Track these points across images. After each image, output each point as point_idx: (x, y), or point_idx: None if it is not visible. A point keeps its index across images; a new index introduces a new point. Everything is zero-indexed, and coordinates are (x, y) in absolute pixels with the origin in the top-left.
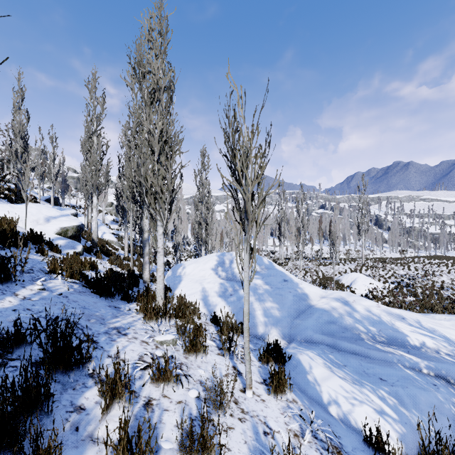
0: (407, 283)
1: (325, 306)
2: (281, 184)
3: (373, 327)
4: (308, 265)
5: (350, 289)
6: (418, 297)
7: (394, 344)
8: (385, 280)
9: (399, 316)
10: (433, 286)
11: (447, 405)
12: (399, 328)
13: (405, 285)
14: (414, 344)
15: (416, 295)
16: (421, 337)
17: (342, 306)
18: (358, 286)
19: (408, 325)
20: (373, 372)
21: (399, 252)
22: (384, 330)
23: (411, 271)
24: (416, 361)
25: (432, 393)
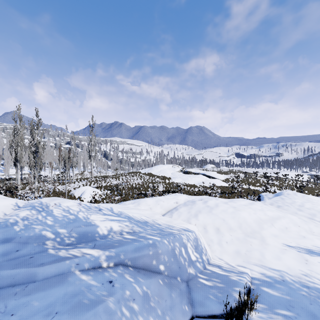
0: (117, 188)
1: (9, 220)
2: (18, 110)
3: (65, 228)
4: (46, 186)
5: (80, 199)
6: (122, 196)
7: (84, 241)
8: (105, 188)
9: (97, 209)
10: (130, 188)
11: (118, 313)
12: (93, 220)
13: (116, 190)
14: (103, 233)
15: (121, 194)
16: (110, 223)
17: (35, 214)
18: (86, 196)
19: (102, 215)
20: (20, 316)
21: (114, 170)
22: (77, 228)
23: (120, 181)
24: (98, 256)
25: (103, 305)
